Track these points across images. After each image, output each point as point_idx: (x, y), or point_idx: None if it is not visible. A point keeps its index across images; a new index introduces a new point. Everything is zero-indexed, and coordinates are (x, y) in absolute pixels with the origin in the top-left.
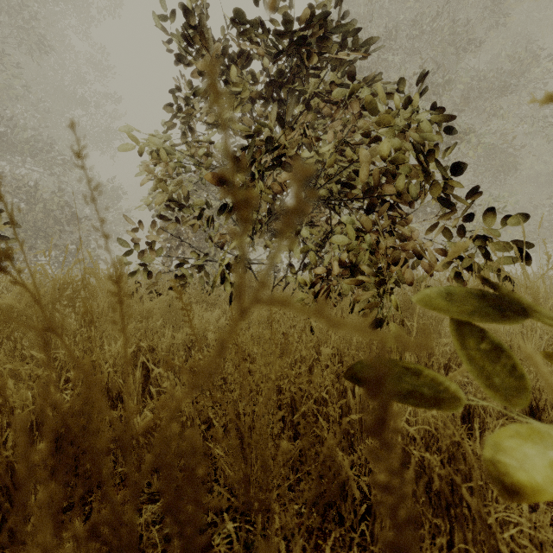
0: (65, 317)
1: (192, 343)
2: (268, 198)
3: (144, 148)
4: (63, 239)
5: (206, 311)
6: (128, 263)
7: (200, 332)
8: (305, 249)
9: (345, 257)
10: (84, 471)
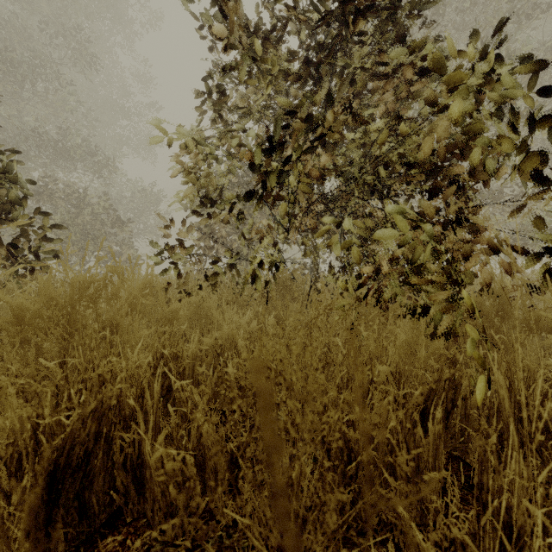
0: (85, 319)
1: (221, 348)
2: (305, 186)
3: (173, 139)
4: (109, 241)
5: (237, 312)
6: (159, 261)
7: (230, 336)
8: (349, 243)
9: (398, 252)
10: (89, 507)
